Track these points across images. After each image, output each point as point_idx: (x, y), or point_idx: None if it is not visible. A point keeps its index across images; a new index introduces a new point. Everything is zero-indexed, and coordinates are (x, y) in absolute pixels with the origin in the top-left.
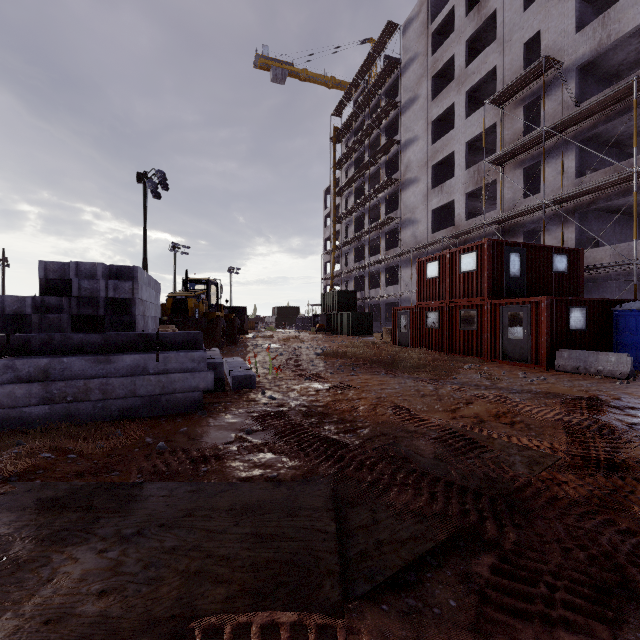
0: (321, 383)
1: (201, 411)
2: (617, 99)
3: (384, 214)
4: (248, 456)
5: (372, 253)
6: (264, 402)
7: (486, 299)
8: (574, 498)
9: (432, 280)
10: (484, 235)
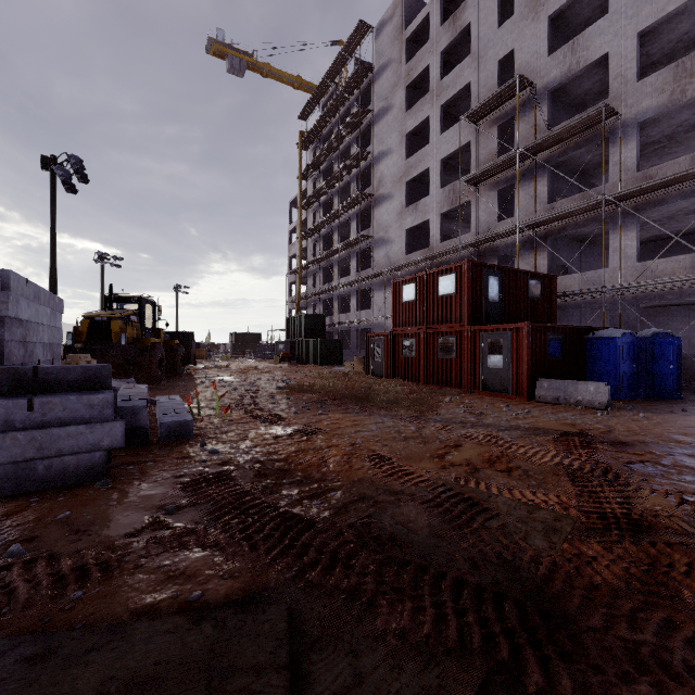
0: (282, 427)
1: (101, 481)
2: (586, 126)
3: (356, 232)
4: (160, 558)
5: (342, 274)
6: (202, 459)
7: (466, 325)
8: (611, 583)
9: (408, 304)
10: (460, 258)
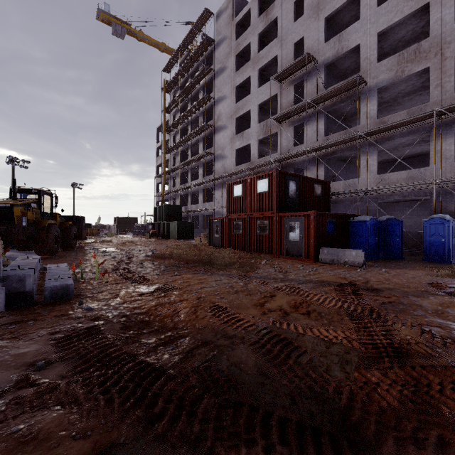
0: (146, 286)
1: None
2: (347, 88)
3: (202, 150)
4: (16, 422)
5: (193, 178)
6: (77, 316)
7: (275, 212)
8: (392, 404)
9: (237, 198)
10: (270, 169)
